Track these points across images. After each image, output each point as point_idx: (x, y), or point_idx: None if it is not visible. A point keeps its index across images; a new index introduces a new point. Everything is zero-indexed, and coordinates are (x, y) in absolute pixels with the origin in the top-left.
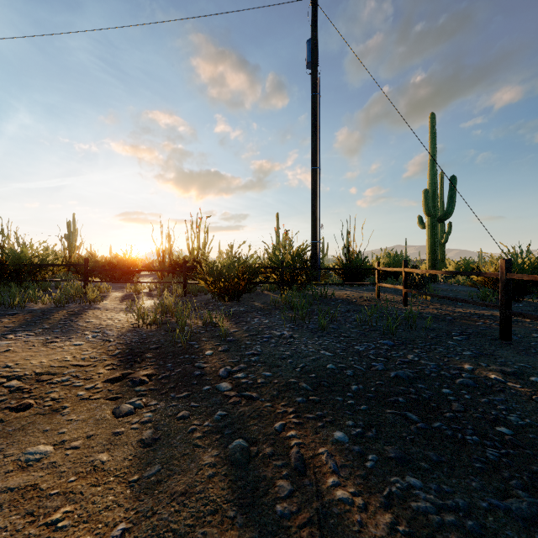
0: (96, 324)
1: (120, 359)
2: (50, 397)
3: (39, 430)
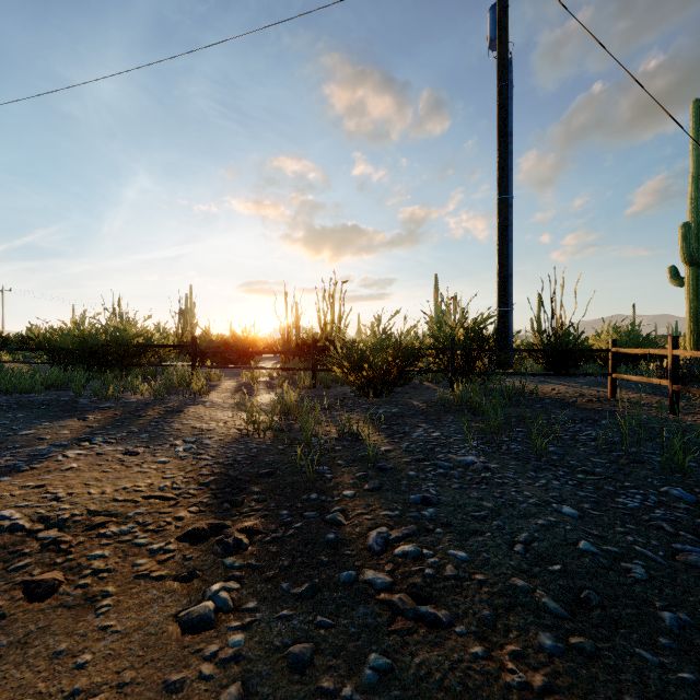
0: (194, 428)
1: (214, 492)
2: (91, 566)
3: (47, 652)
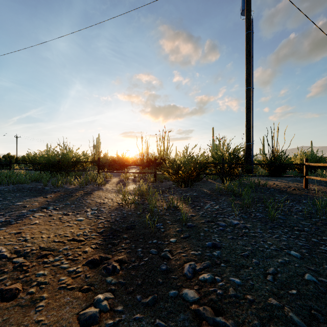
0: (97, 202)
1: (104, 237)
2: (37, 280)
3: None
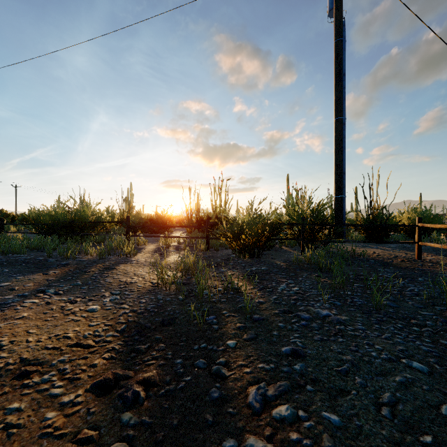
0: (121, 282)
1: (126, 339)
2: (5, 422)
3: None
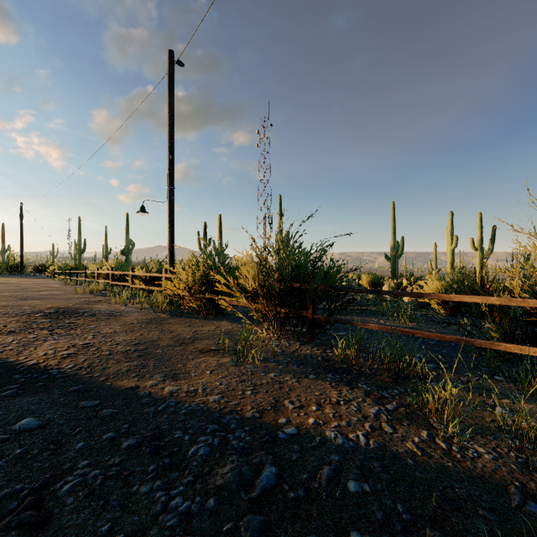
0: None
1: None
2: None
3: None
